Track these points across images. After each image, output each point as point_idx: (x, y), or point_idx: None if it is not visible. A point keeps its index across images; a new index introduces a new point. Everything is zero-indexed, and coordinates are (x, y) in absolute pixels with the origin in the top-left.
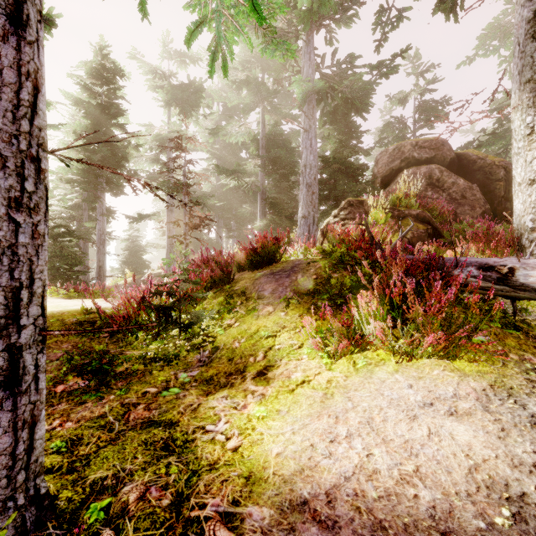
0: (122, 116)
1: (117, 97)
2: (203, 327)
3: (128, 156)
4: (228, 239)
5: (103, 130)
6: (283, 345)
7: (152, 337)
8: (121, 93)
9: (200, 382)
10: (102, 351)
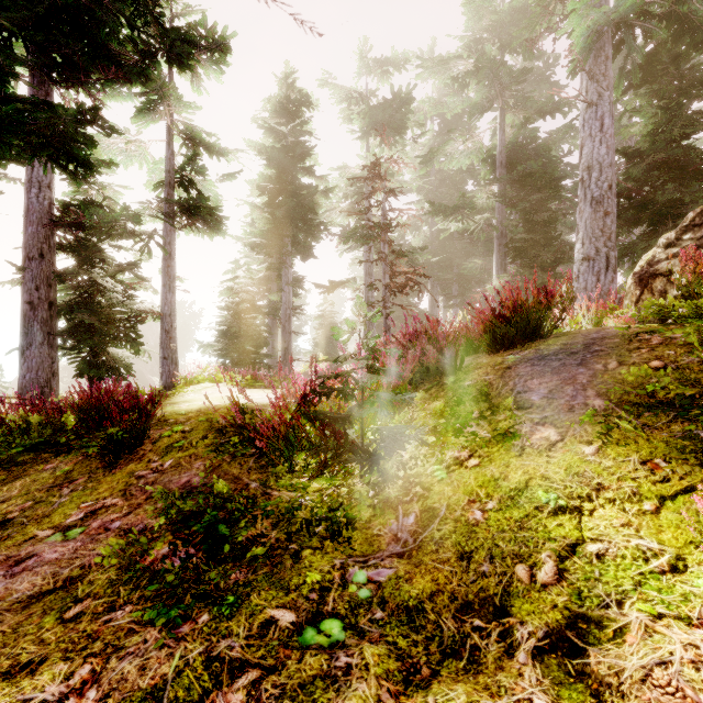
0: (310, 158)
1: (304, 134)
2: (404, 457)
3: (317, 207)
4: (446, 310)
5: (288, 179)
6: (611, 547)
7: (316, 466)
8: (309, 129)
9: (392, 611)
10: (227, 491)
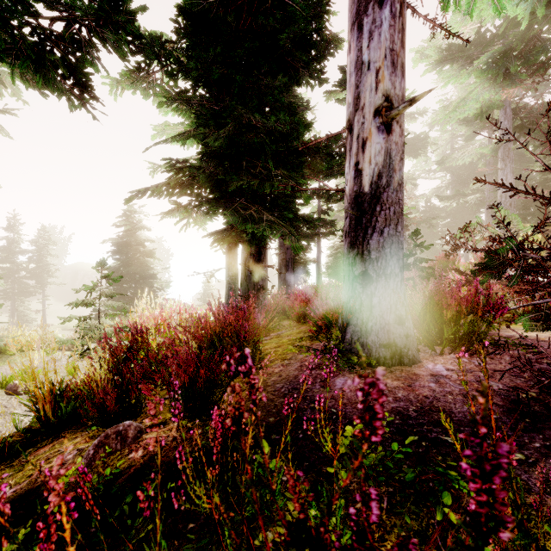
0: None
1: None
2: None
3: None
4: None
5: None
6: None
7: None
8: None
9: None
10: None
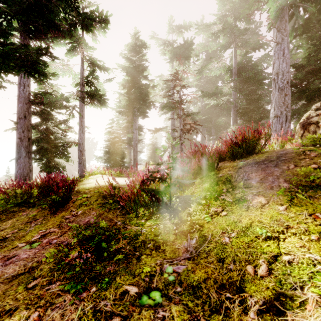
0: (146, 71)
1: (143, 60)
2: (190, 210)
3: (149, 94)
4: (208, 141)
5: (136, 81)
6: (295, 258)
7: (148, 214)
8: (145, 58)
9: (185, 287)
10: (106, 226)
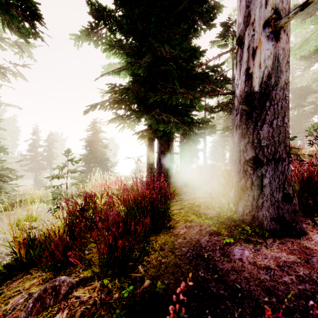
0: None
1: None
2: None
3: None
4: None
5: None
6: None
7: None
8: None
9: None
10: None
